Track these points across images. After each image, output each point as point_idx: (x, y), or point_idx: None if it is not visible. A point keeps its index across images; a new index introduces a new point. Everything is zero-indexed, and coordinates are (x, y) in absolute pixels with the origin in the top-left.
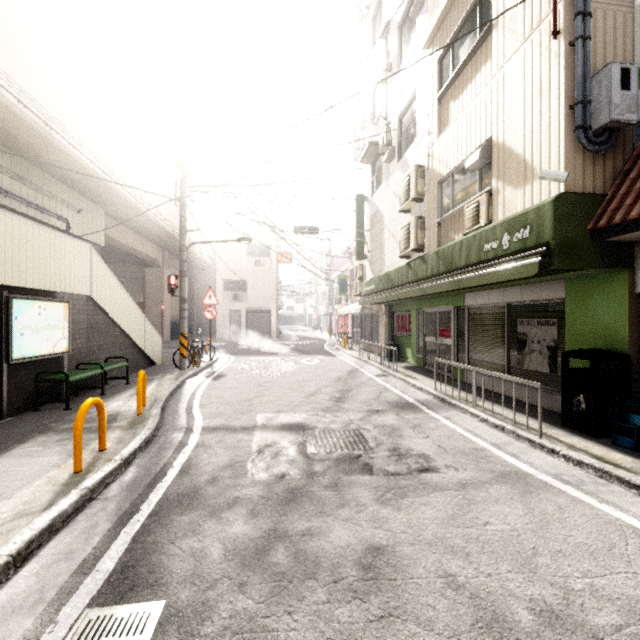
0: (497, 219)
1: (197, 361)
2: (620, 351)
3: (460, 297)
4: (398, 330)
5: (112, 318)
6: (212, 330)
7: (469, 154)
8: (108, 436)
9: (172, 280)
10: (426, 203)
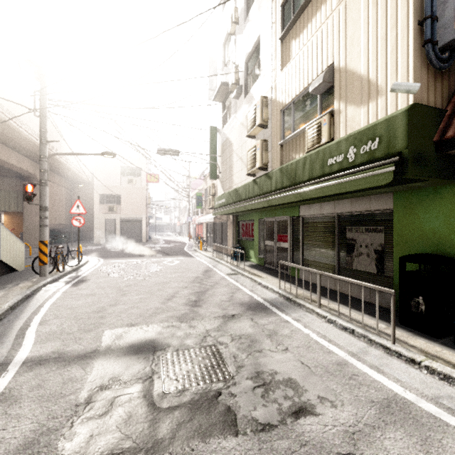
0: (339, 136)
1: (62, 266)
2: (450, 256)
3: (296, 209)
4: (243, 235)
5: None
6: (91, 236)
7: (310, 82)
8: None
9: (29, 188)
10: (270, 129)
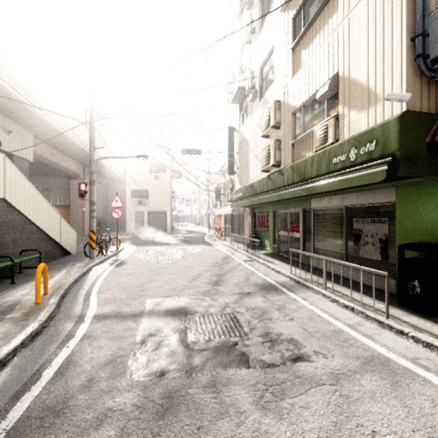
0: (343, 138)
1: (105, 251)
2: None
3: (307, 201)
4: (259, 226)
5: (27, 217)
6: (123, 226)
7: (318, 88)
8: None
9: (82, 187)
10: (282, 129)
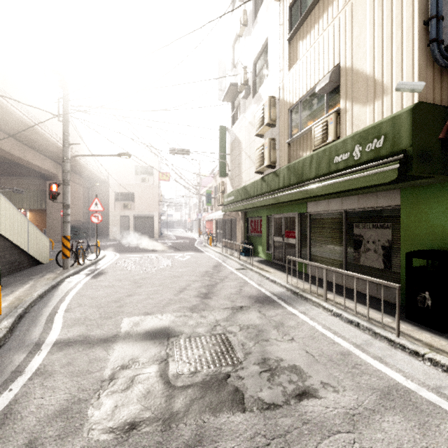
0: (345, 135)
1: (82, 259)
2: None
3: (303, 205)
4: (252, 232)
5: None
6: (107, 232)
7: (317, 82)
8: None
9: (53, 187)
10: (277, 128)
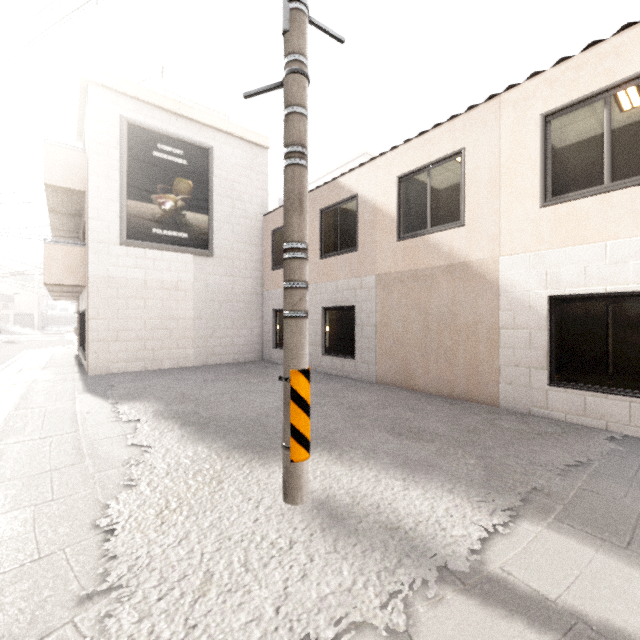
0: None
1: None
2: None
3: None
4: None
5: None
6: None
7: None
8: None
9: None
10: None
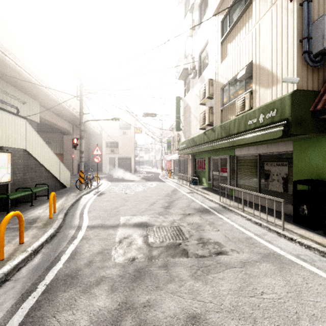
0: (255, 106)
1: (90, 185)
2: None
3: (232, 150)
4: (198, 168)
5: (39, 162)
6: (100, 168)
7: (239, 71)
8: (28, 233)
9: (75, 141)
10: (214, 99)
